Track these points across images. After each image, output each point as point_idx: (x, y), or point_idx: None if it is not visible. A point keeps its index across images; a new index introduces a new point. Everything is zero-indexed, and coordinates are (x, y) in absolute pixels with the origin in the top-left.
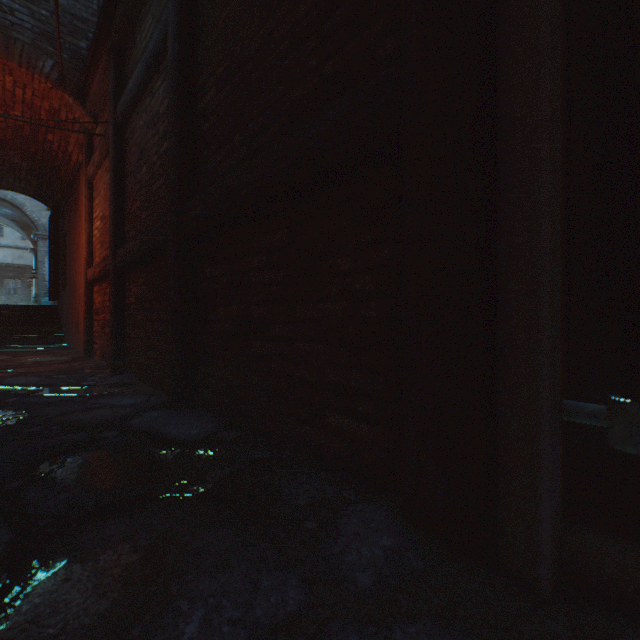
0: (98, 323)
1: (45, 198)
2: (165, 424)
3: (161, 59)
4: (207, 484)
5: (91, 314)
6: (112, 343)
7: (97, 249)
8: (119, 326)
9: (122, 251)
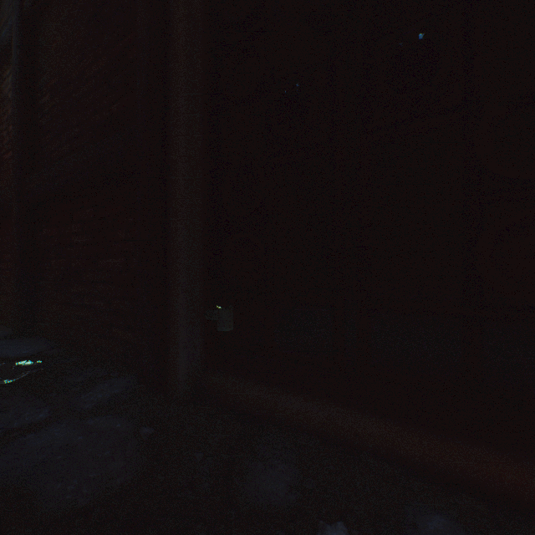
0: None
1: None
2: (1, 349)
3: (9, 53)
4: (16, 378)
5: None
6: None
7: None
8: None
9: None
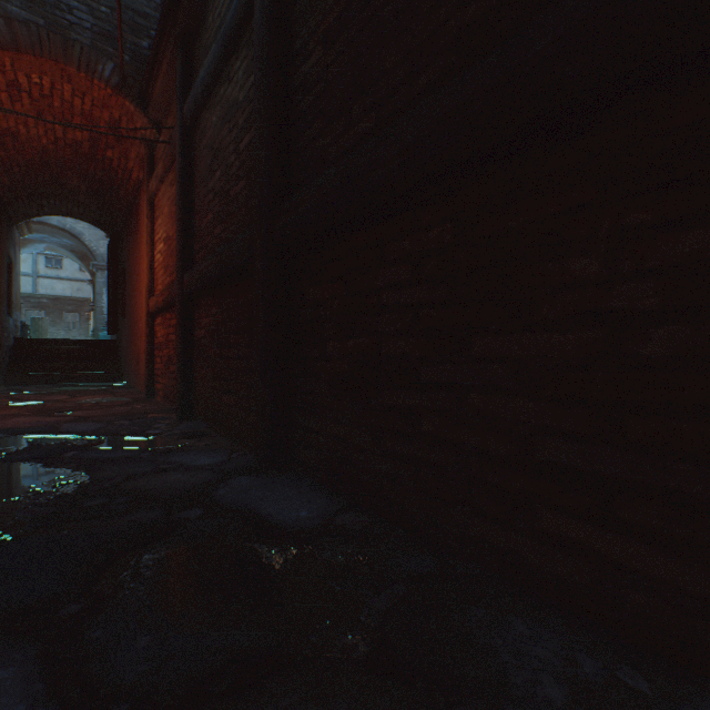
0: (161, 359)
1: (104, 224)
2: (260, 499)
3: (241, 33)
4: (364, 631)
5: (153, 349)
6: (178, 383)
7: (160, 275)
8: (186, 363)
9: (191, 275)
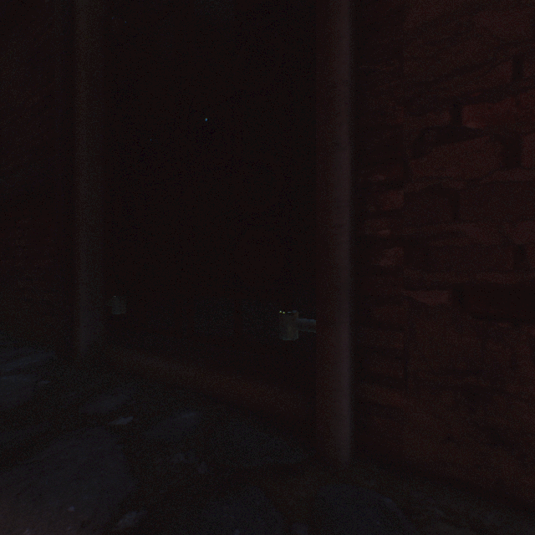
0: None
1: None
2: None
3: None
4: None
5: None
6: None
7: None
8: None
9: None
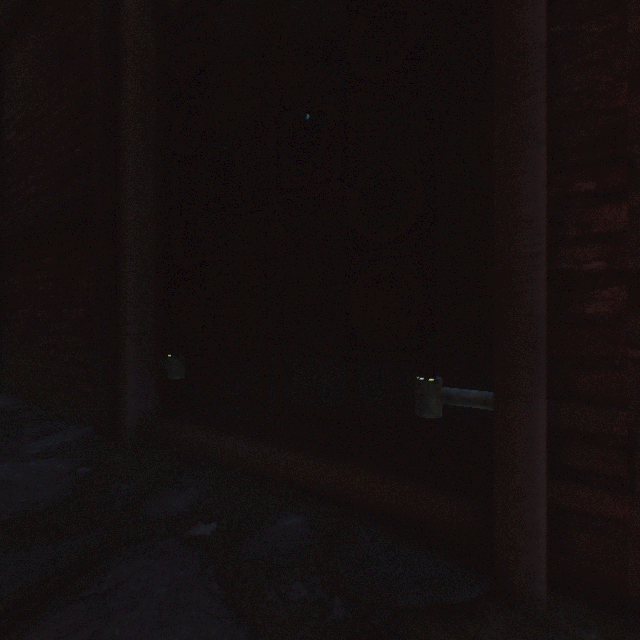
0: None
1: None
2: None
3: None
4: None
5: None
6: None
7: None
8: None
9: None
